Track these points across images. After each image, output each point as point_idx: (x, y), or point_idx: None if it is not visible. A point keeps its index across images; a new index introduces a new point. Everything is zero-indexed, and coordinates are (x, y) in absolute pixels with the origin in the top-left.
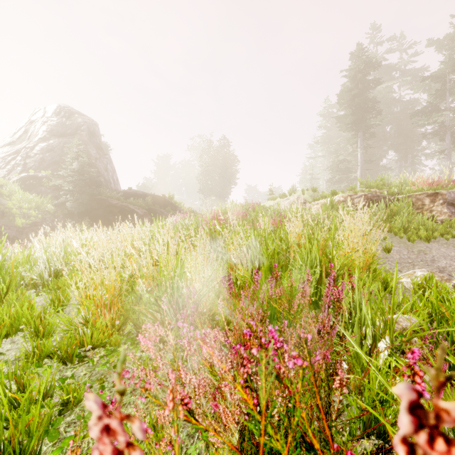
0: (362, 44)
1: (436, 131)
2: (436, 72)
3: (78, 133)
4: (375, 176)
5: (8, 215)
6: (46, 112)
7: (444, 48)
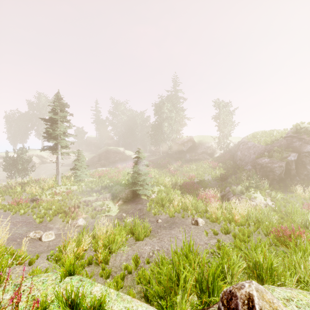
0: None
1: None
2: None
3: None
4: None
5: None
6: None
7: None
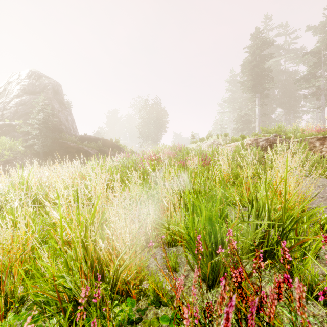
0: (259, 28)
1: (314, 93)
2: (314, 49)
3: (45, 91)
4: (267, 126)
5: None
6: (20, 75)
7: (319, 32)
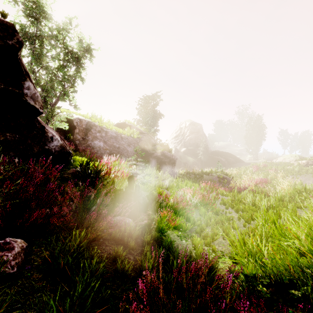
0: None
1: None
2: None
3: (199, 132)
4: None
5: (189, 162)
6: (186, 124)
7: None
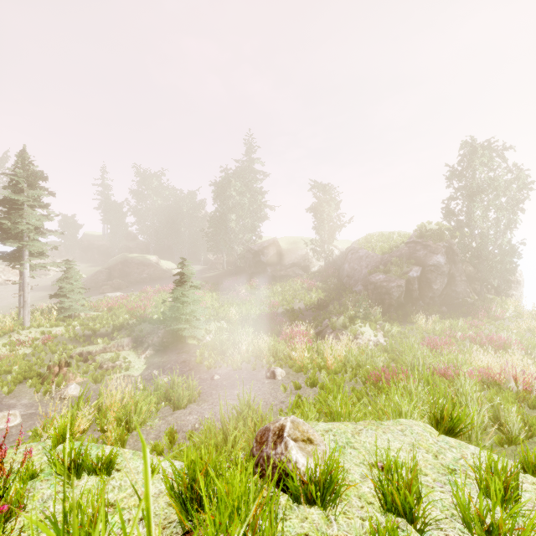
0: None
1: None
2: None
3: None
4: None
5: None
6: None
7: None
